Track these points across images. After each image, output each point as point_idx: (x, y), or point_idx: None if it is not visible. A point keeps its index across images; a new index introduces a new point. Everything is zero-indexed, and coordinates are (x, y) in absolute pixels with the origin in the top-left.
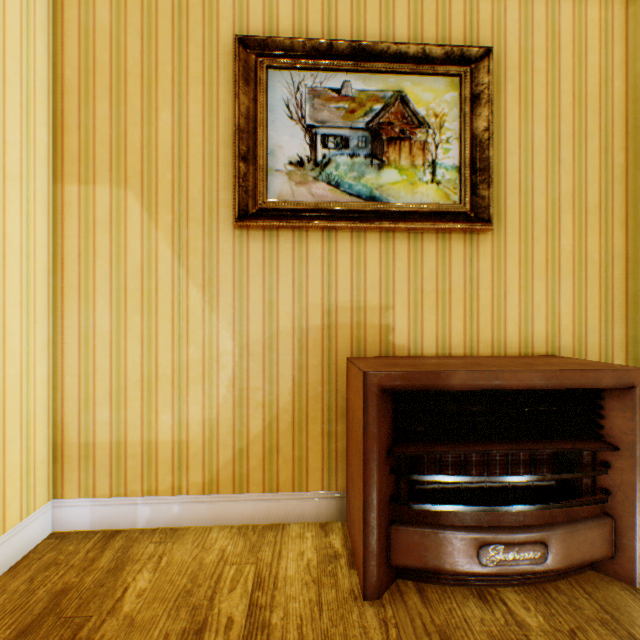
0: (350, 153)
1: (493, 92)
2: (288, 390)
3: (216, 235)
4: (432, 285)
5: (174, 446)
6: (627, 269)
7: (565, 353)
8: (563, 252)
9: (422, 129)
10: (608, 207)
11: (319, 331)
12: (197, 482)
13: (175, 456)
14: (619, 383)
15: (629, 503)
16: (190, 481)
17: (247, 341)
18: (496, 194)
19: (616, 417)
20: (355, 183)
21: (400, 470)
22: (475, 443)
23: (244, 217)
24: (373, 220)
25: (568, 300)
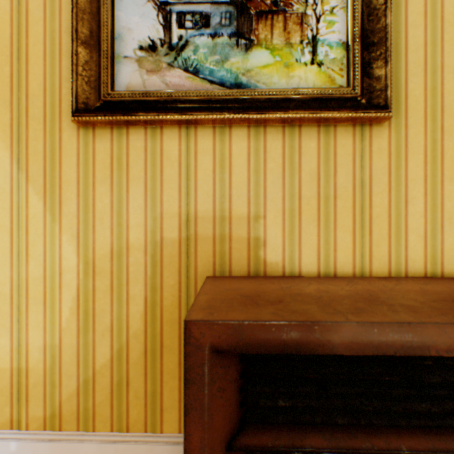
0: (211, 32)
1: None
2: (140, 314)
3: (58, 135)
4: (313, 189)
5: (13, 374)
6: None
7: None
8: None
9: None
10: None
11: (176, 245)
12: (38, 416)
13: (14, 385)
14: None
15: None
16: (30, 414)
17: (93, 256)
18: (394, 76)
19: None
20: (217, 68)
21: None
22: (372, 430)
23: (85, 112)
24: (237, 110)
25: None
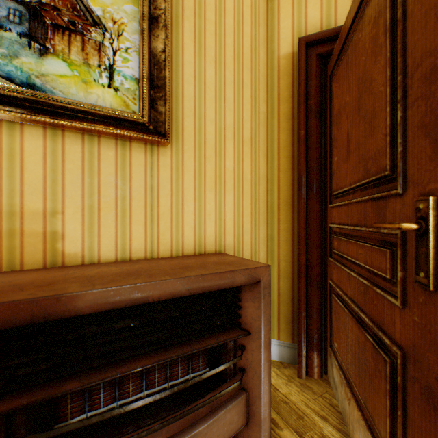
0: None
1: (173, 23)
2: None
3: None
4: (112, 190)
5: None
6: (268, 187)
7: (229, 250)
8: (228, 171)
9: (98, 29)
10: (257, 141)
11: None
12: None
13: None
14: (250, 280)
15: (257, 377)
16: None
17: None
18: (176, 114)
19: (250, 307)
20: (4, 62)
21: (1, 436)
22: (122, 363)
23: None
24: (28, 110)
25: (231, 208)
